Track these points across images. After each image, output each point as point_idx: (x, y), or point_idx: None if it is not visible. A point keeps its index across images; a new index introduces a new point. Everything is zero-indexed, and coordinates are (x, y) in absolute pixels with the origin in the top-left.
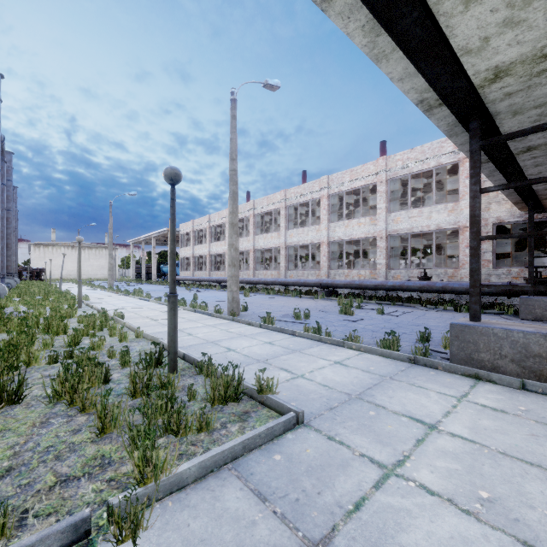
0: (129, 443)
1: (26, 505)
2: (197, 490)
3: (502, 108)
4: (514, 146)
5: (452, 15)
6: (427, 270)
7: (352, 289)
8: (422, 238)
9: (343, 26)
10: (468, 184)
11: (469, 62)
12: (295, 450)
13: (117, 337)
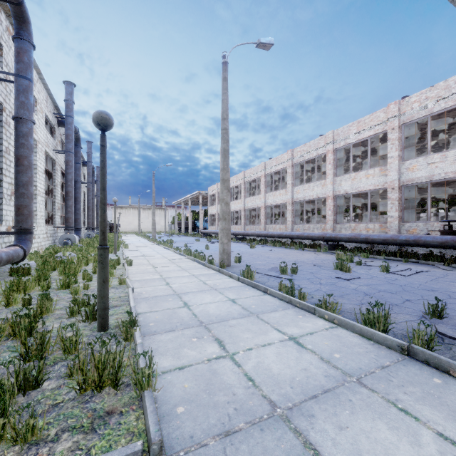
0: None
1: None
2: None
3: None
4: None
5: None
6: (453, 223)
7: (357, 243)
8: (448, 188)
9: None
10: None
11: None
12: None
13: None
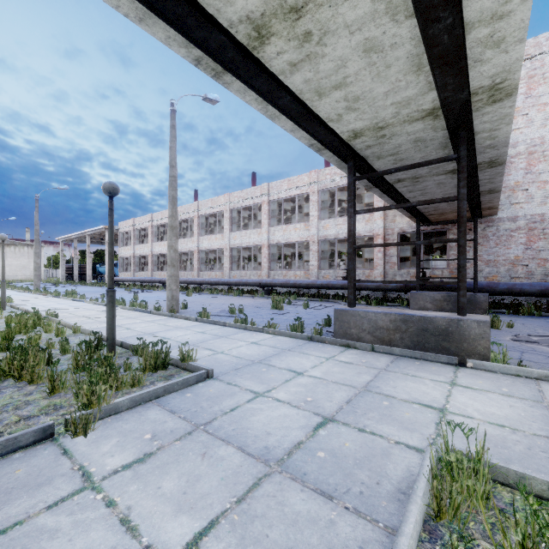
0: (76, 395)
1: (0, 430)
2: (128, 413)
3: (368, 154)
4: (389, 178)
5: (313, 101)
6: None
7: (288, 288)
8: None
9: (242, 97)
10: (380, 199)
11: (335, 126)
12: (202, 391)
13: (53, 333)
